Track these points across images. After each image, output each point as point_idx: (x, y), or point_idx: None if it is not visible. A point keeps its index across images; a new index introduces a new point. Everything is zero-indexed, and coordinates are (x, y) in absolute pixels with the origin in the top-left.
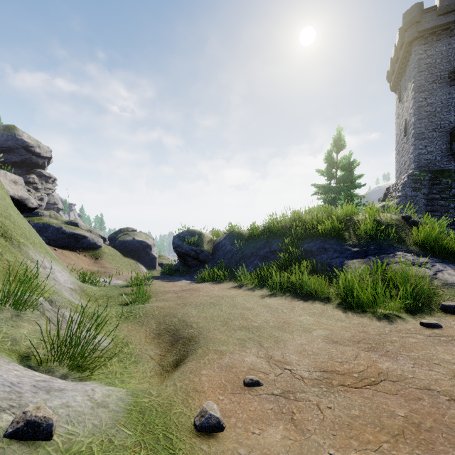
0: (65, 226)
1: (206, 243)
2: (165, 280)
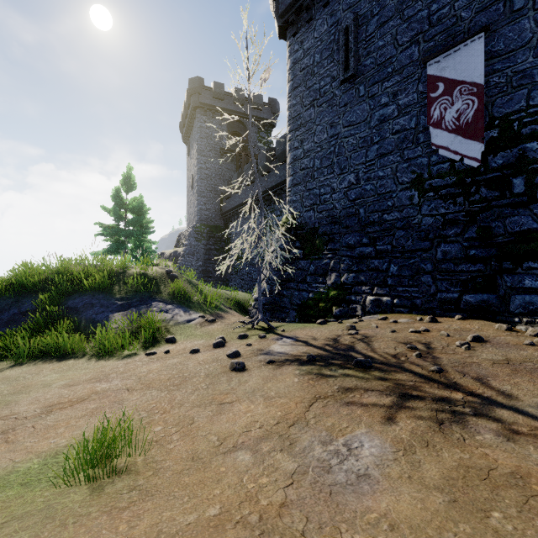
0: None
1: None
2: None
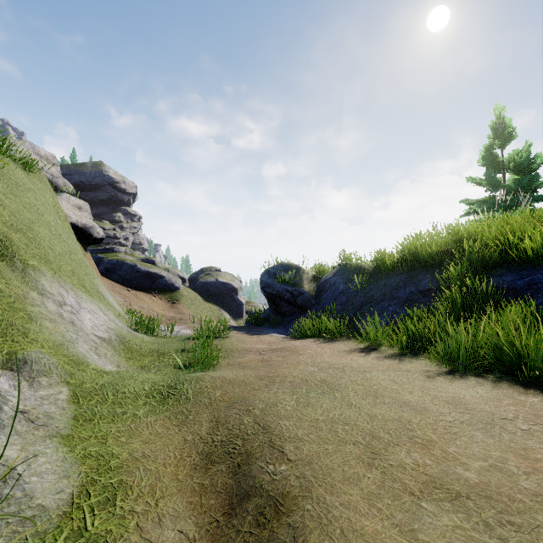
0: (140, 263)
1: (307, 282)
2: (248, 332)
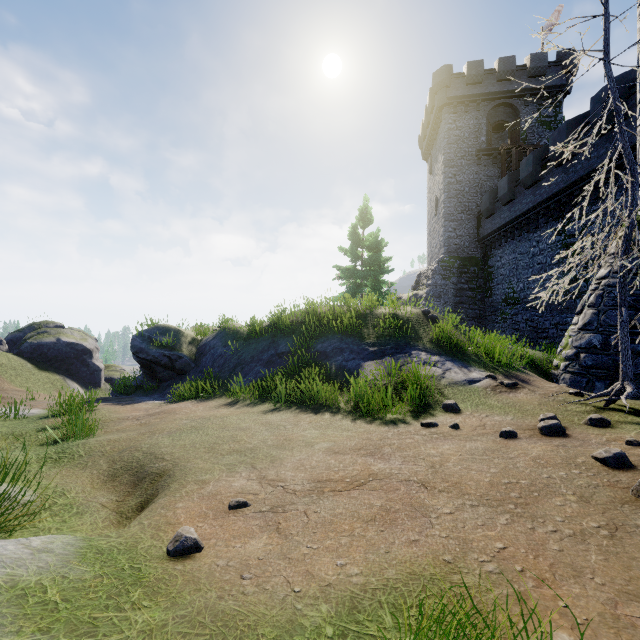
0: None
1: (186, 345)
2: (119, 403)
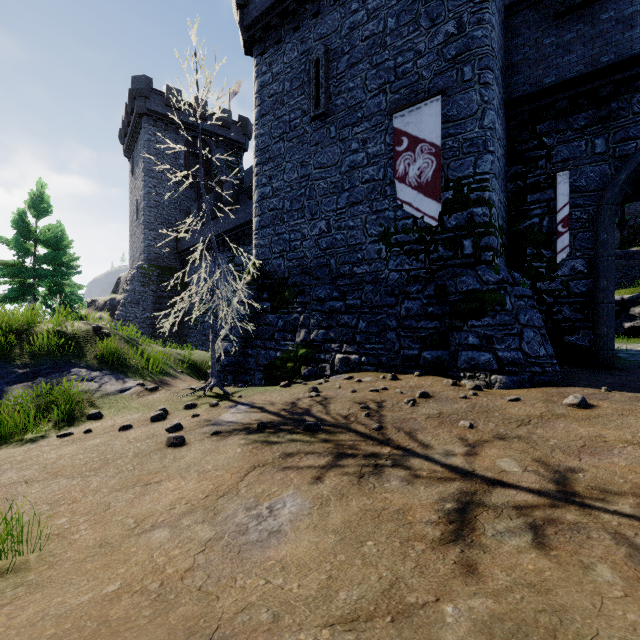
0: None
1: None
2: None
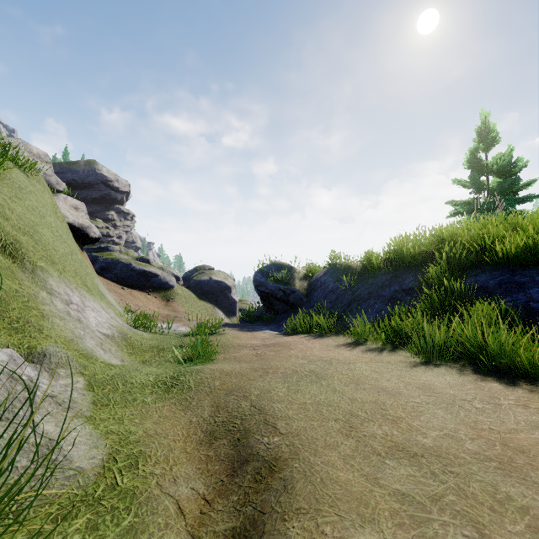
0: (135, 262)
1: (298, 280)
2: (242, 329)
